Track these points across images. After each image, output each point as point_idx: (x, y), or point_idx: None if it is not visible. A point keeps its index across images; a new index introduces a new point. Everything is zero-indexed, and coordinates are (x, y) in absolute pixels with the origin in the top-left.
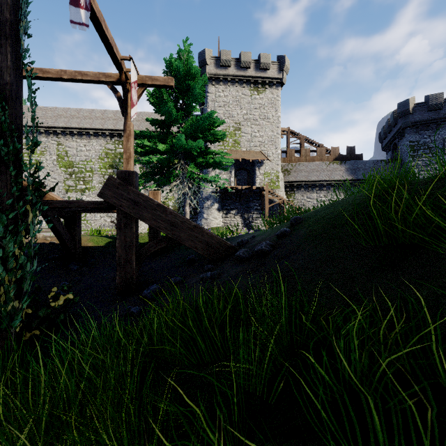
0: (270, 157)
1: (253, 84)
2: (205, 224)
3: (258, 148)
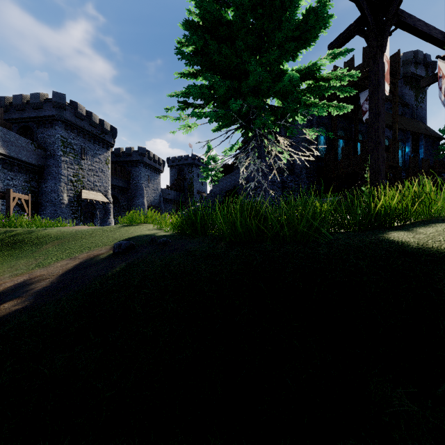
0: None
1: None
2: None
3: None
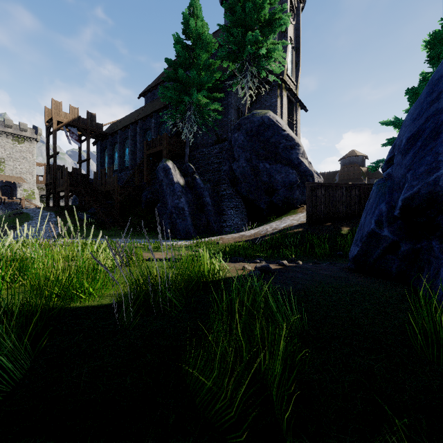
0: (28, 181)
1: (15, 137)
2: None
3: (19, 175)
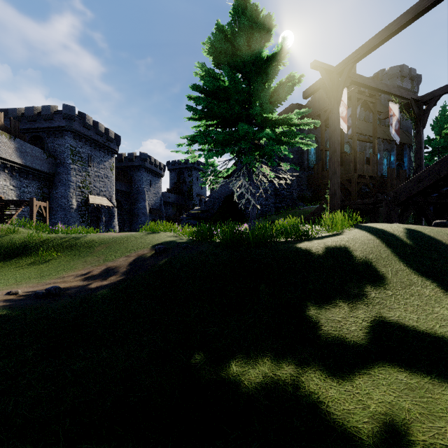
0: None
1: None
2: None
3: None
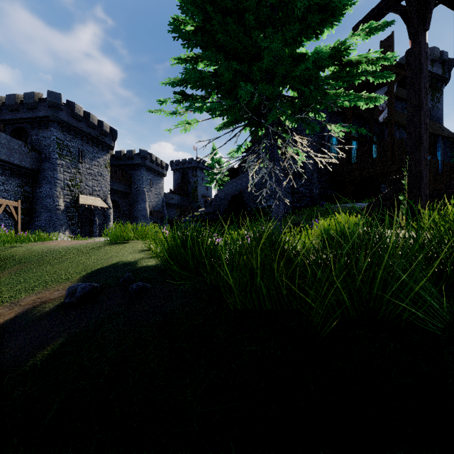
0: None
1: None
2: None
3: None
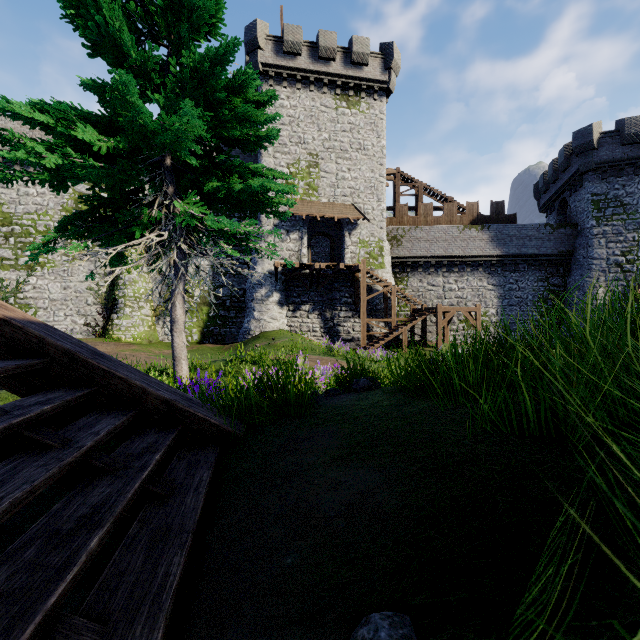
0: (368, 214)
1: (340, 89)
2: (256, 329)
3: (349, 199)
